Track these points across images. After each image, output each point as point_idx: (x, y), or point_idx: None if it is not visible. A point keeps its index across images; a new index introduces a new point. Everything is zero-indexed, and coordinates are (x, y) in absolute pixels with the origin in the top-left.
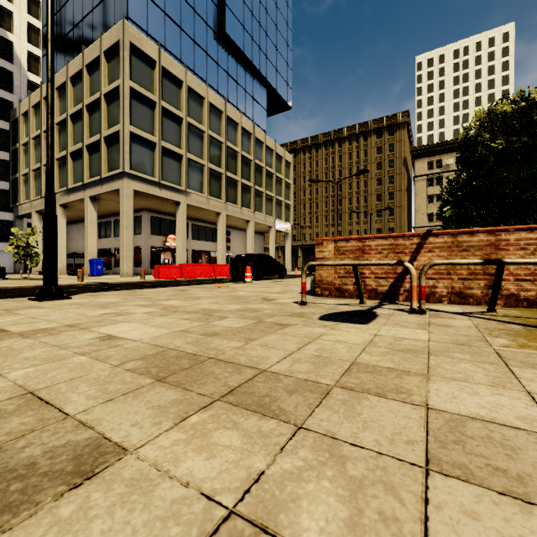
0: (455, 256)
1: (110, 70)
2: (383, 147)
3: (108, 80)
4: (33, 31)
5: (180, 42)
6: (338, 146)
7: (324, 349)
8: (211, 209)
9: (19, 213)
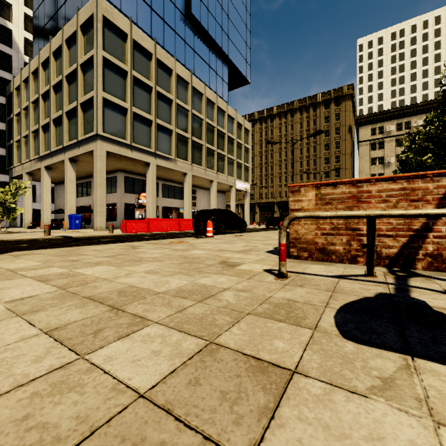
0: None
1: (86, 42)
2: (331, 116)
3: (84, 51)
4: (30, 21)
5: (151, 20)
6: (290, 116)
7: None
8: (178, 169)
9: (13, 175)
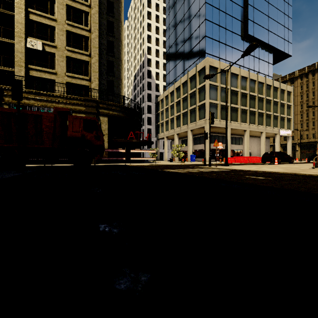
0: None
1: (199, 78)
2: None
3: (199, 82)
4: (157, 63)
5: (225, 51)
6: None
7: None
8: (241, 129)
9: (159, 138)
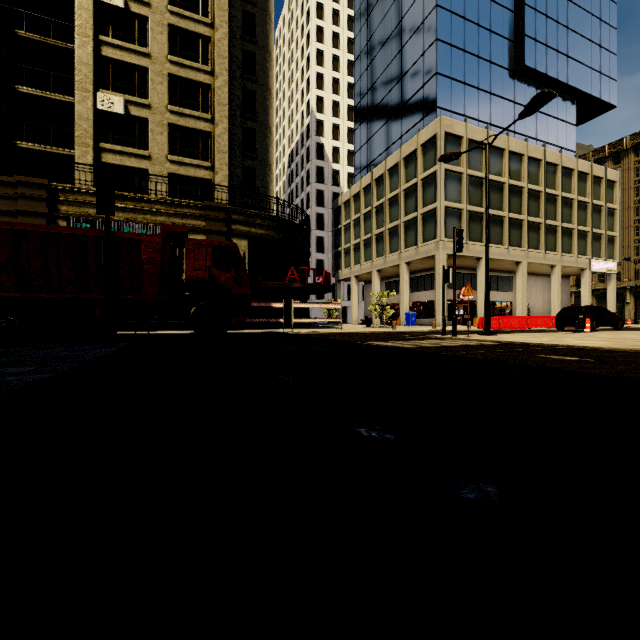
0: None
1: (425, 158)
2: None
3: (423, 166)
4: (335, 128)
5: (477, 102)
6: None
7: None
8: (510, 259)
9: (340, 278)
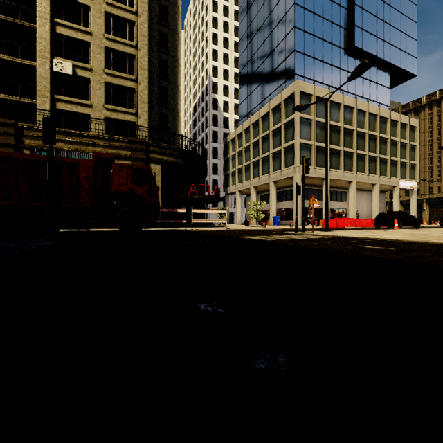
0: None
1: (286, 109)
2: None
3: (285, 115)
4: (225, 88)
5: (322, 71)
6: None
7: None
8: (345, 179)
9: (228, 192)
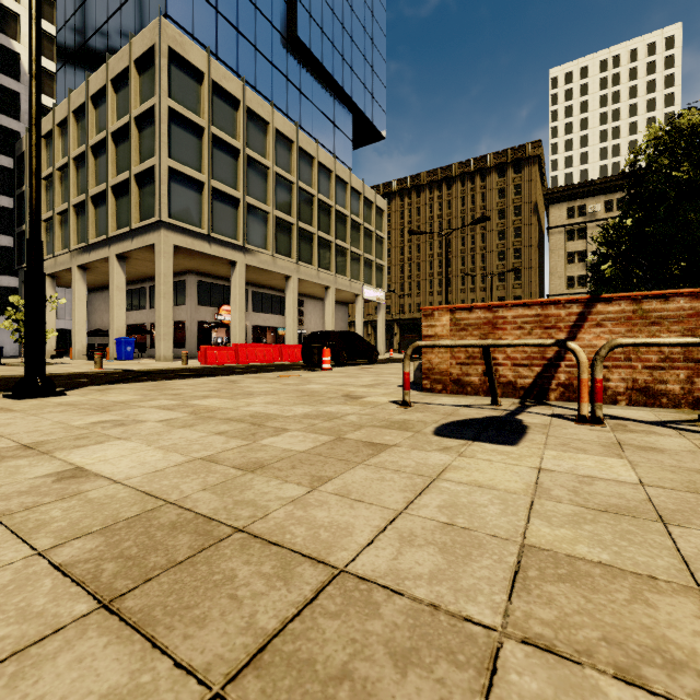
0: (638, 332)
1: (142, 85)
2: (507, 189)
3: (140, 98)
4: (47, 39)
5: (237, 49)
6: (447, 188)
7: (456, 506)
8: (277, 271)
9: None
